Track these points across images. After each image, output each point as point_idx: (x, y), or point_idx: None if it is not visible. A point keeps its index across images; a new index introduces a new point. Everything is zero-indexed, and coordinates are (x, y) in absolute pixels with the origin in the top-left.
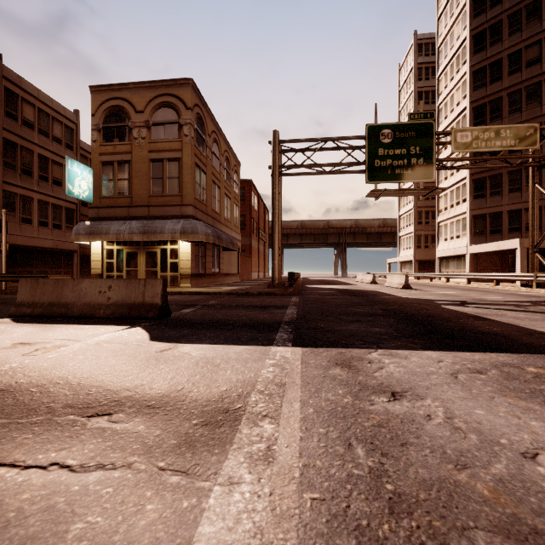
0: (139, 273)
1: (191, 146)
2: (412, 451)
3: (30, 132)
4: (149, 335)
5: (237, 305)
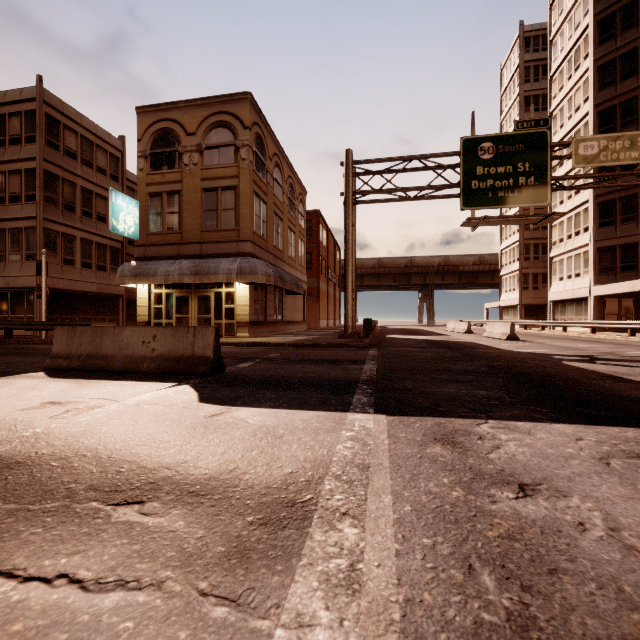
0: (190, 321)
1: (249, 171)
2: (569, 585)
3: (72, 162)
4: (198, 395)
5: (303, 359)
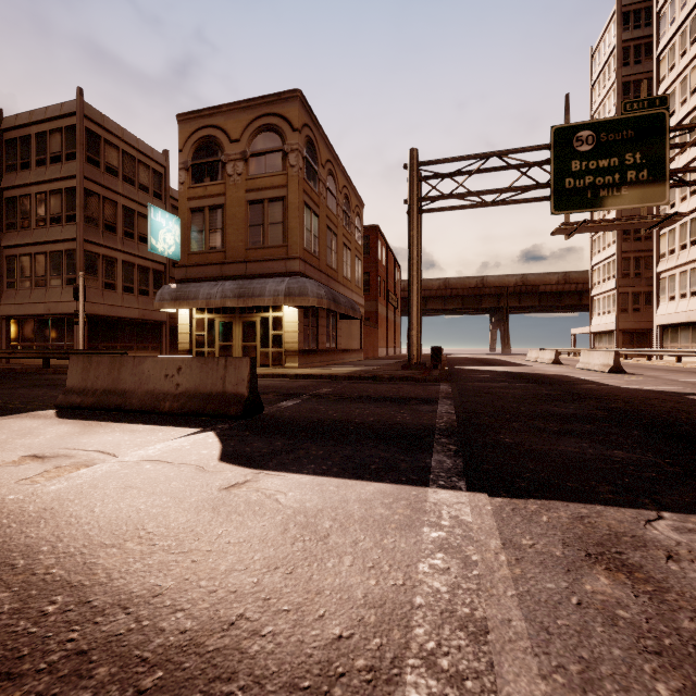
0: (234, 349)
1: (298, 179)
2: None
3: (113, 180)
4: (221, 449)
5: (360, 395)
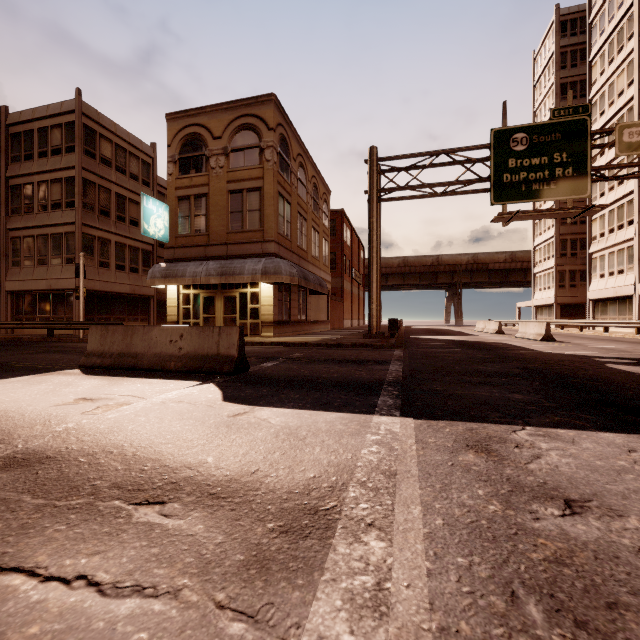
0: (216, 321)
1: (273, 172)
2: (633, 623)
3: (107, 170)
4: (222, 394)
5: (326, 358)
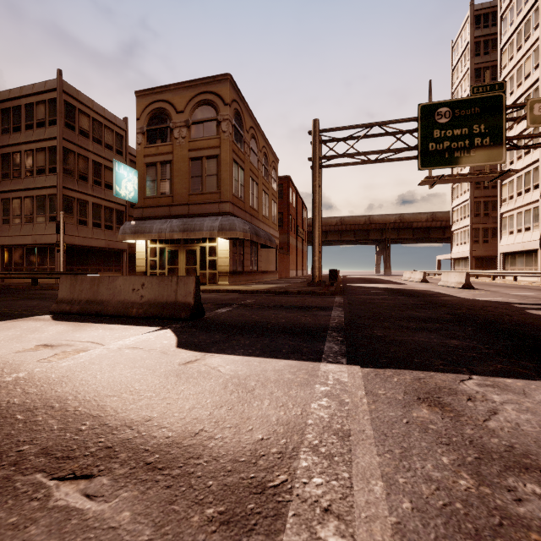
0: (179, 271)
1: (229, 142)
2: None
3: (85, 140)
4: (177, 340)
5: (275, 305)
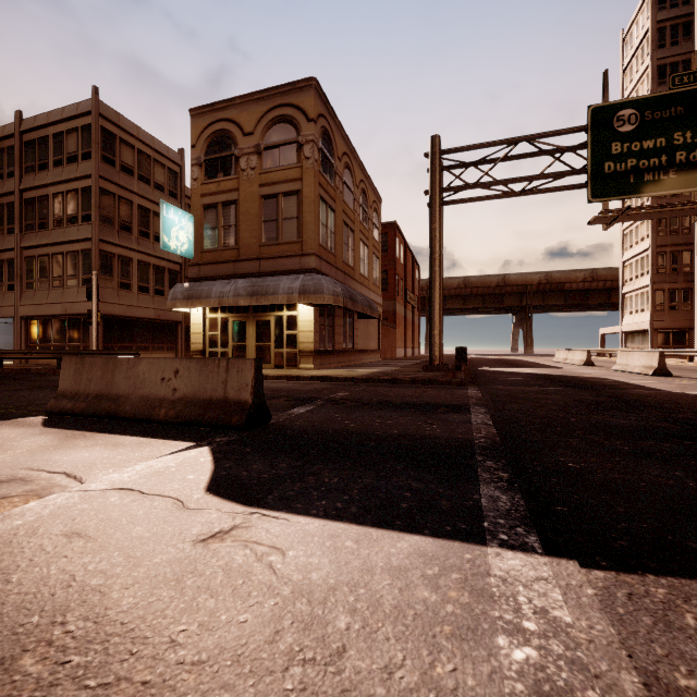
0: (247, 349)
1: (314, 172)
2: None
3: (129, 179)
4: (211, 474)
5: (380, 401)
